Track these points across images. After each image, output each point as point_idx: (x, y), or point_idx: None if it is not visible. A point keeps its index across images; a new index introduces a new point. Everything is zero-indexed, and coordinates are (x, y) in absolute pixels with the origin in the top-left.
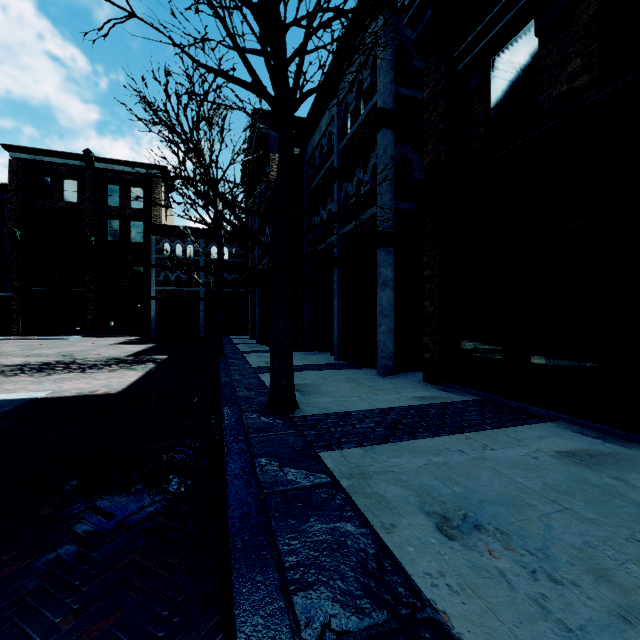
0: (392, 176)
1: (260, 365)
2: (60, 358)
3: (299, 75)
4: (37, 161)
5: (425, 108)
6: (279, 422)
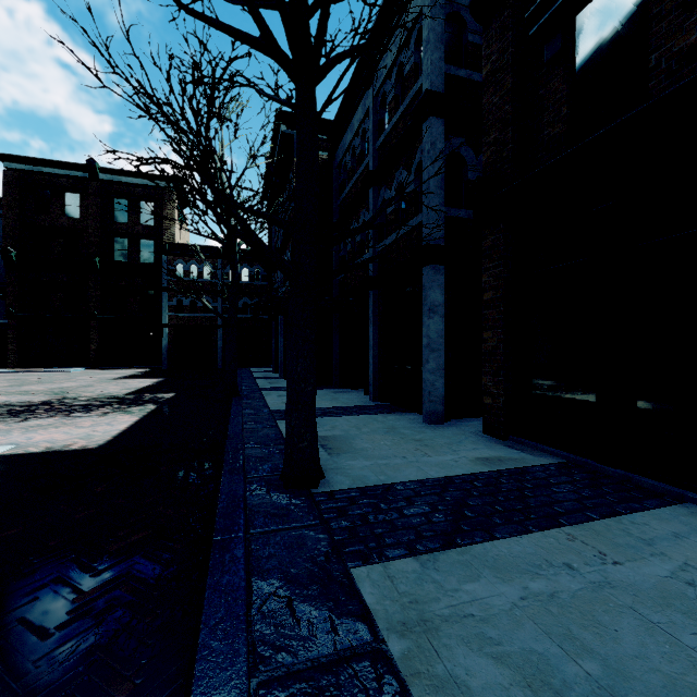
0: (442, 176)
1: (280, 408)
2: (48, 397)
3: (324, 23)
4: (35, 172)
5: (485, 88)
6: (296, 504)
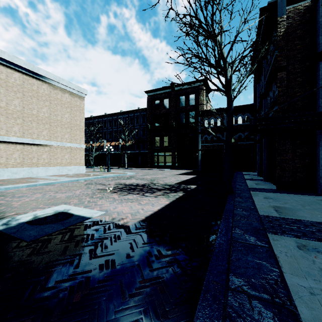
0: None
1: (268, 213)
2: (147, 182)
3: None
4: (155, 94)
5: None
6: None
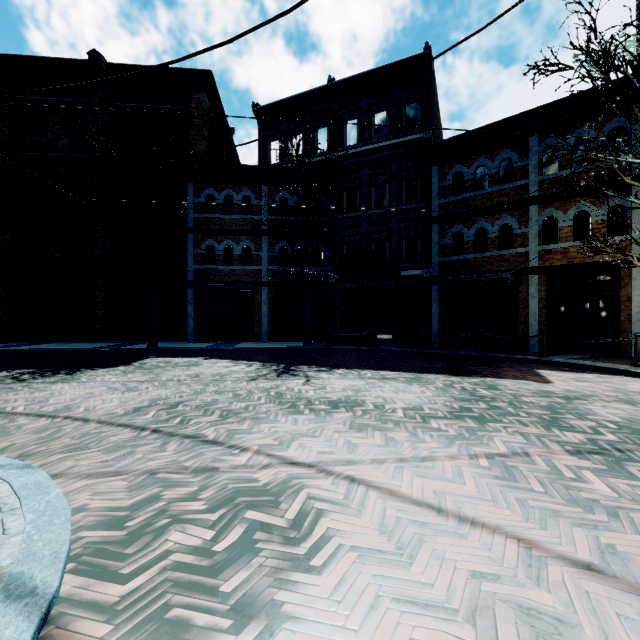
0: None
1: None
2: None
3: None
4: None
5: None
6: None
